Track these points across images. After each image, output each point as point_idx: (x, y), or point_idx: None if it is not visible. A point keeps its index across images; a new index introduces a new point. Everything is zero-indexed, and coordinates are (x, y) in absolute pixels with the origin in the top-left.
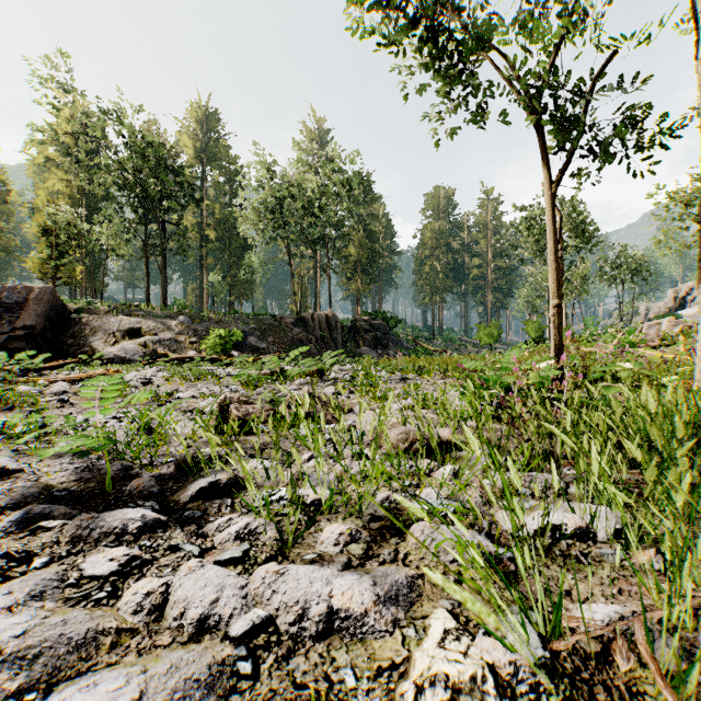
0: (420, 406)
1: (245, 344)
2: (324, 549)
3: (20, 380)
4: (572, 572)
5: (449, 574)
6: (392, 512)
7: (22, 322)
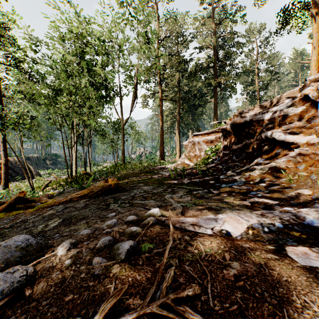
0: None
1: None
2: None
3: None
4: None
5: None
6: None
7: None
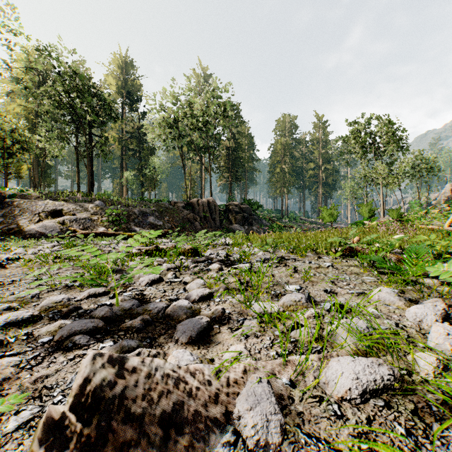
0: None
1: (146, 222)
2: None
3: None
4: None
5: None
6: None
7: None
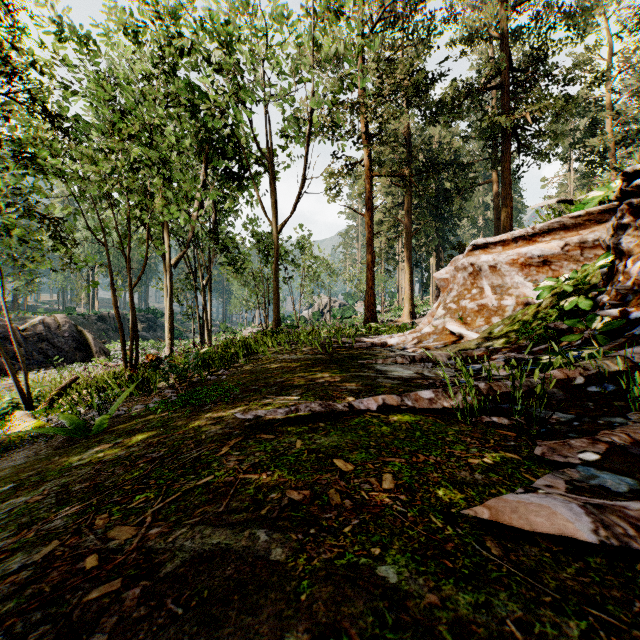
0: None
1: None
2: None
3: None
4: None
5: None
6: None
7: None
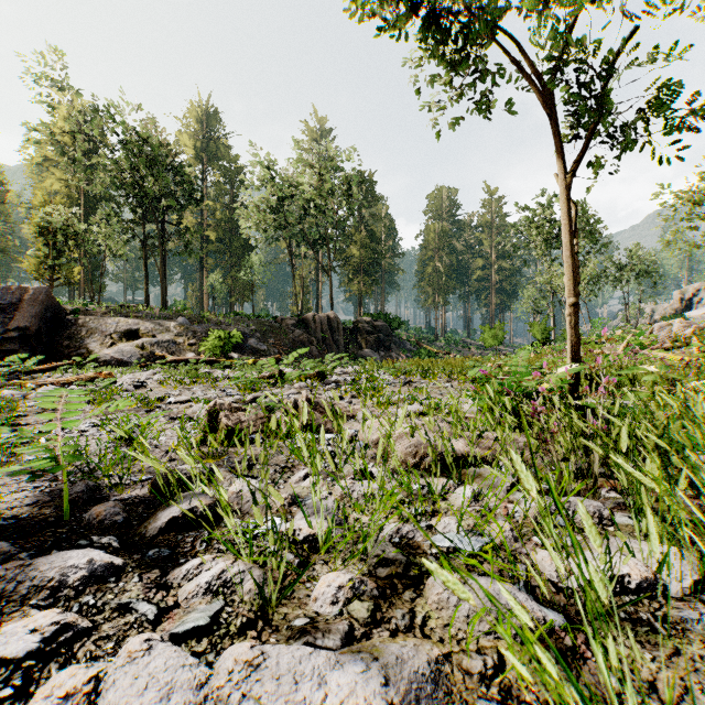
0: (429, 415)
1: (246, 346)
2: (319, 608)
3: (7, 383)
4: (648, 647)
5: (485, 653)
6: (405, 555)
7: (16, 323)
